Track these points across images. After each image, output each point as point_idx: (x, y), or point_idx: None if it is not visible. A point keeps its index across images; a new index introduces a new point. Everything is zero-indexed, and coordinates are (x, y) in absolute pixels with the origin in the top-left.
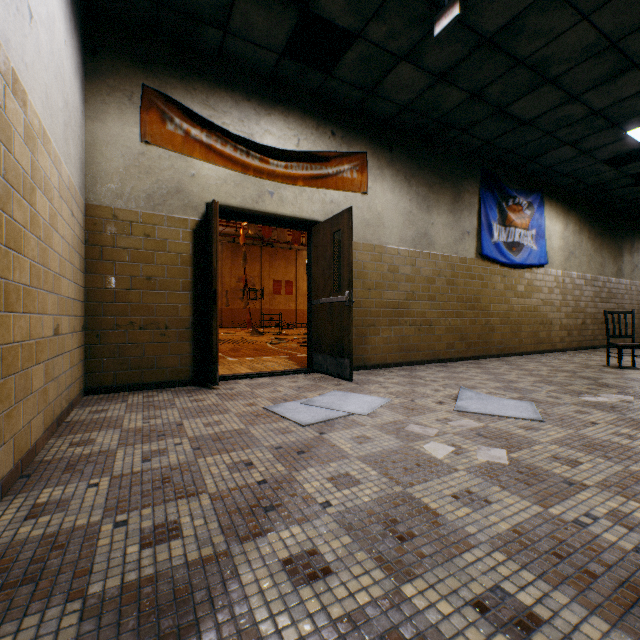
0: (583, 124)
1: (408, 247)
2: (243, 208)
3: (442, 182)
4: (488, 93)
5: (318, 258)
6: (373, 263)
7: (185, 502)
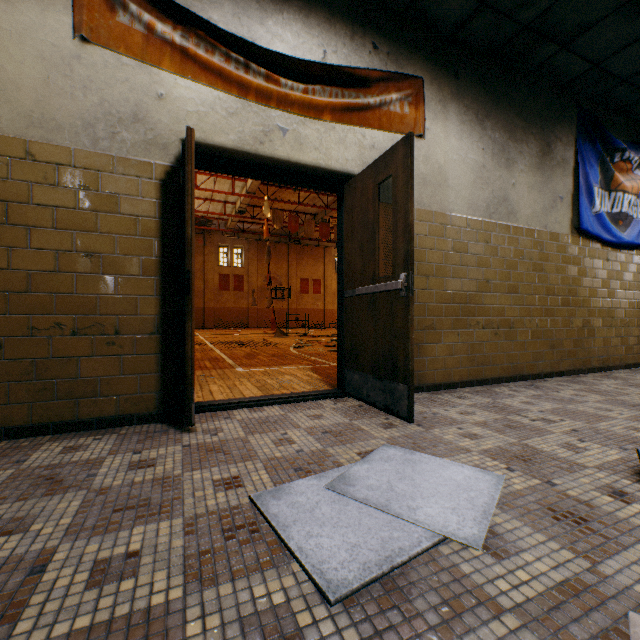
0: None
1: (480, 216)
2: (240, 150)
3: (526, 126)
4: None
5: (353, 228)
6: (432, 238)
7: None
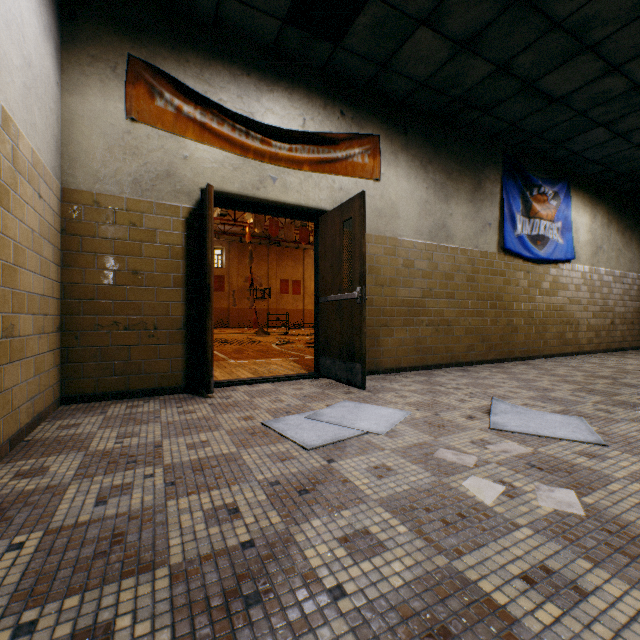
0: (622, 101)
1: (424, 240)
2: (242, 195)
3: (461, 169)
4: (517, 64)
5: (326, 251)
6: (386, 257)
7: (132, 583)
